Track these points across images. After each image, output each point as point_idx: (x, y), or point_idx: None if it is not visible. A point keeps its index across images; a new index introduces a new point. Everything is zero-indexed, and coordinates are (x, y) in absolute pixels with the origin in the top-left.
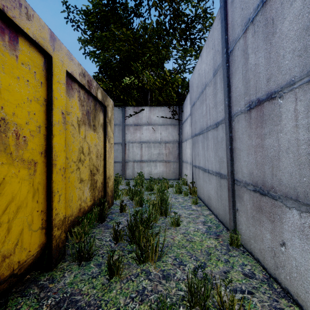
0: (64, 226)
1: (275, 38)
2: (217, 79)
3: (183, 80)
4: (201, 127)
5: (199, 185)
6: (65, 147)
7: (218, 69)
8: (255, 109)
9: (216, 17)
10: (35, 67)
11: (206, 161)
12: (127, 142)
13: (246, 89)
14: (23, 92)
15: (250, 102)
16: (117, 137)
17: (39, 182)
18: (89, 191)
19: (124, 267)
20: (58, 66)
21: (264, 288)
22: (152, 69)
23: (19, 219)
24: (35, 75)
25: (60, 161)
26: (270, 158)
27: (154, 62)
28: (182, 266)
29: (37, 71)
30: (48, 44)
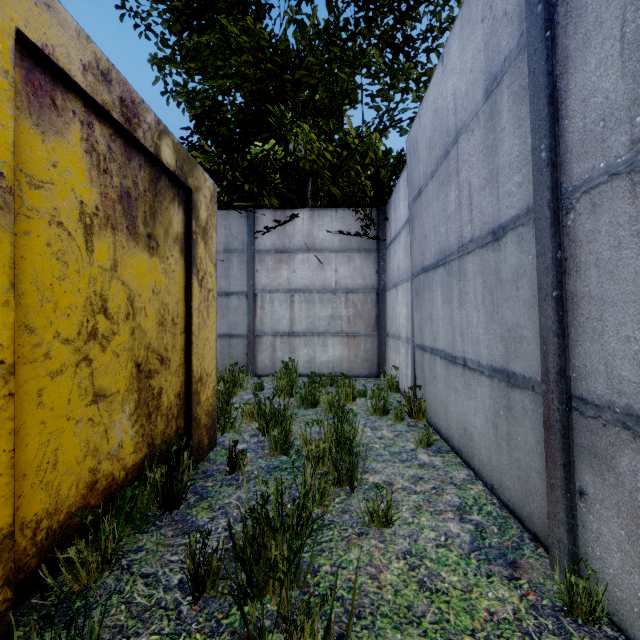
0: (7, 564)
1: None
2: (502, 99)
3: (386, 155)
4: (441, 247)
5: (435, 396)
6: (9, 291)
7: (504, 71)
8: None
9: None
10: None
11: (457, 336)
12: (260, 290)
13: None
14: None
15: None
16: (238, 279)
17: None
18: (131, 424)
19: None
20: None
21: None
22: (316, 122)
23: None
24: None
25: None
26: None
27: (320, 102)
28: None
29: None
30: None
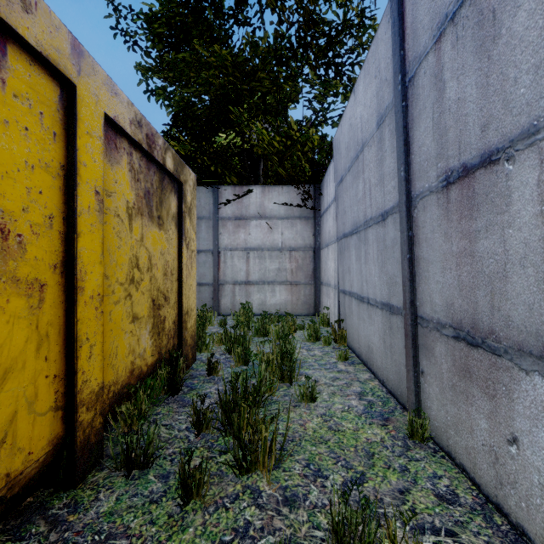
0: (101, 403)
1: (498, 46)
2: (385, 132)
3: (323, 140)
4: (354, 220)
5: (351, 326)
6: (101, 256)
7: (386, 115)
8: (458, 185)
9: (382, 18)
10: (42, 104)
11: (364, 283)
12: (223, 248)
13: (441, 148)
14: (17, 151)
15: (447, 171)
16: (205, 240)
17: (51, 321)
18: (150, 337)
19: (212, 481)
20: (89, 104)
21: (477, 524)
22: (266, 120)
23: (7, 393)
24: (41, 120)
25: (93, 281)
26: (487, 277)
27: (270, 105)
28: (320, 480)
29: (46, 112)
30: (67, 62)
